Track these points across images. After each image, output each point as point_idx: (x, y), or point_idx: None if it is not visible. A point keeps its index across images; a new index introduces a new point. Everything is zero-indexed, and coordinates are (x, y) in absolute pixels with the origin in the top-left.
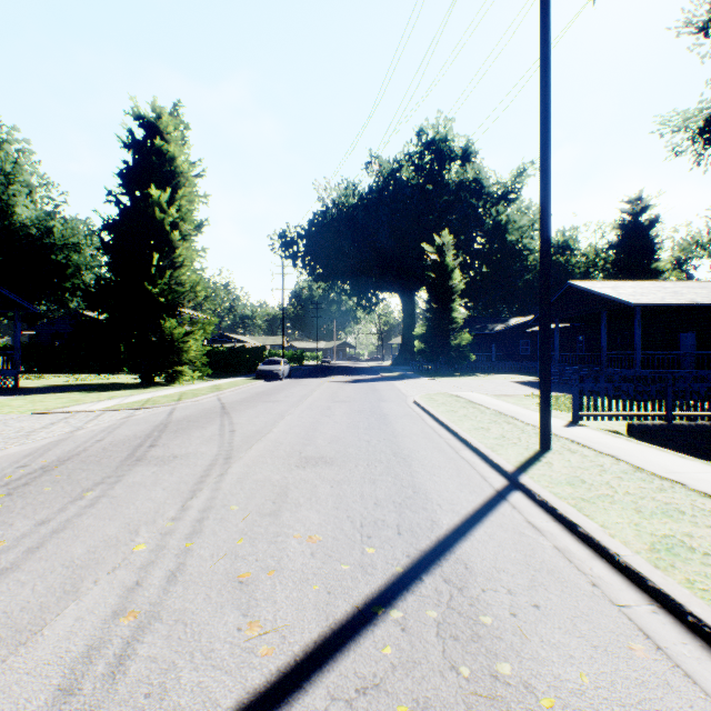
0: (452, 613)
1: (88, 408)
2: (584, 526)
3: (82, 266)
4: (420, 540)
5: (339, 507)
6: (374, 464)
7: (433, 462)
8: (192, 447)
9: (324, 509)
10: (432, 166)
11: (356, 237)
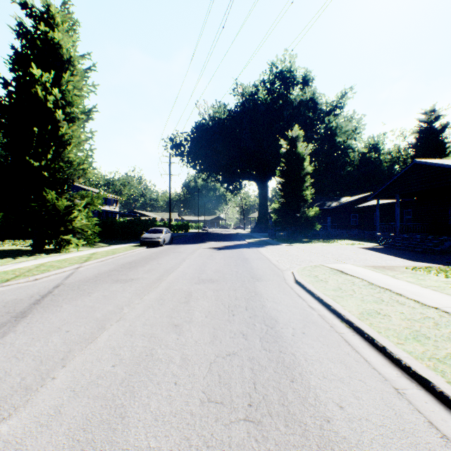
0: None
1: None
2: None
3: (3, 152)
4: None
5: None
6: None
7: None
8: None
9: None
10: (280, 89)
11: (225, 139)
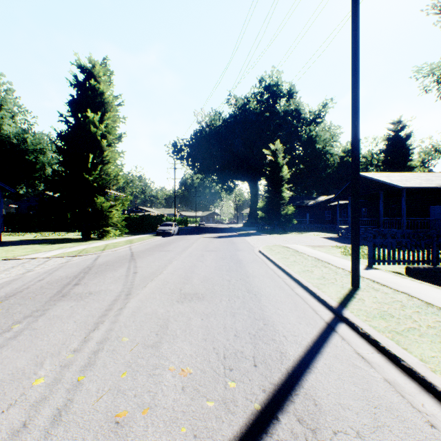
0: None
1: (41, 255)
2: (407, 360)
3: (46, 163)
4: (273, 373)
5: (207, 338)
6: (234, 300)
7: (276, 298)
8: (104, 285)
9: (195, 340)
10: (269, 101)
11: (220, 145)
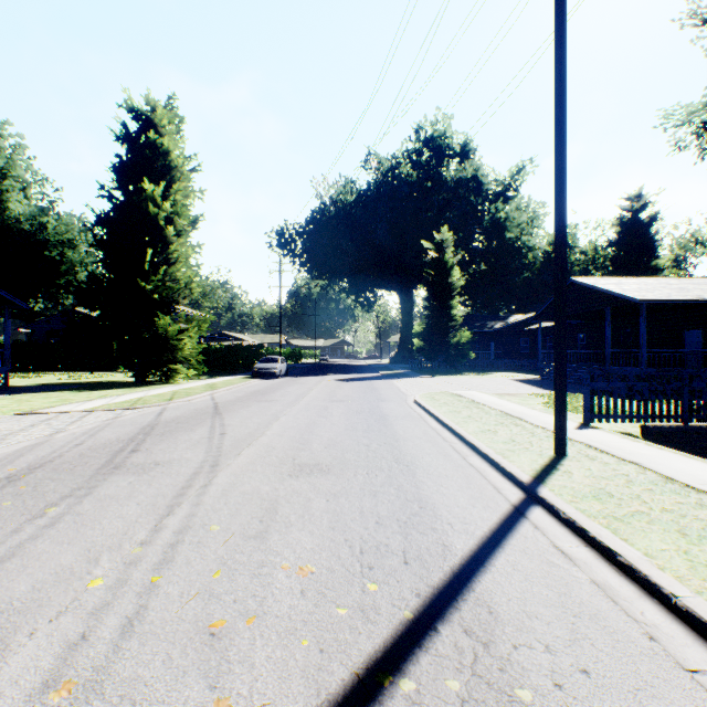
0: (479, 684)
1: (74, 408)
2: (625, 554)
3: (77, 262)
4: (431, 572)
5: (335, 527)
6: (375, 473)
7: (439, 470)
8: (177, 452)
9: (319, 529)
10: (431, 163)
11: (354, 234)
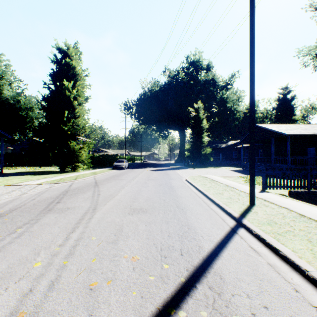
0: (216, 313)
1: (31, 183)
2: (283, 251)
3: (34, 117)
4: (193, 259)
5: (149, 237)
6: (167, 212)
7: (197, 211)
8: (78, 203)
9: (141, 239)
10: (193, 72)
11: (158, 105)
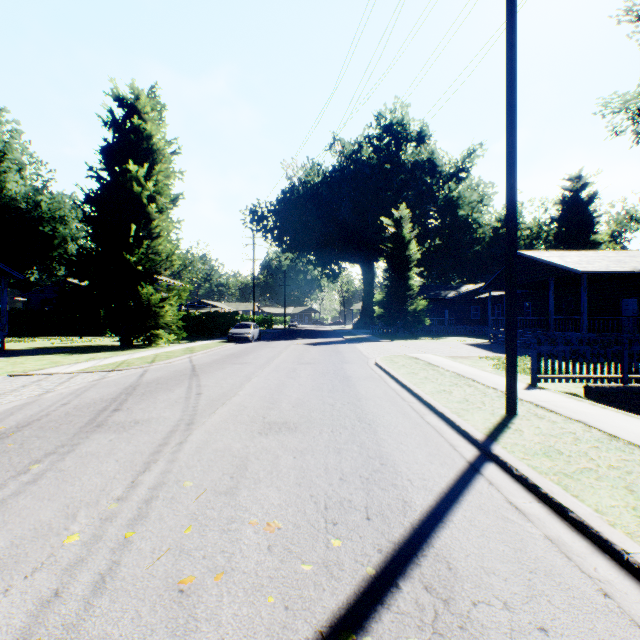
0: None
1: (63, 370)
2: (577, 510)
3: (68, 237)
4: (392, 528)
5: (301, 483)
6: (339, 431)
7: (399, 428)
8: (156, 411)
9: (286, 486)
10: (390, 147)
11: (320, 211)
